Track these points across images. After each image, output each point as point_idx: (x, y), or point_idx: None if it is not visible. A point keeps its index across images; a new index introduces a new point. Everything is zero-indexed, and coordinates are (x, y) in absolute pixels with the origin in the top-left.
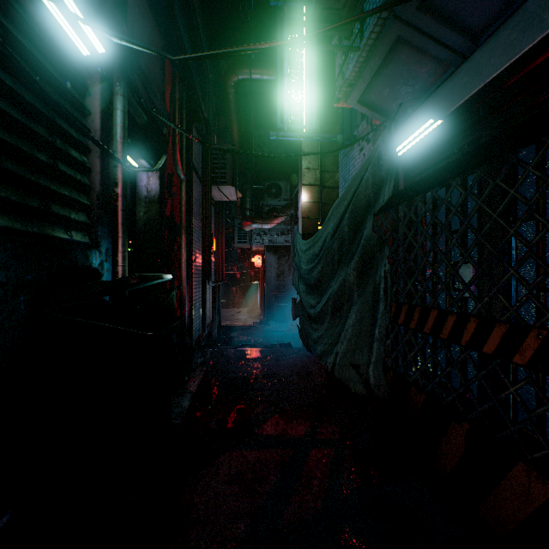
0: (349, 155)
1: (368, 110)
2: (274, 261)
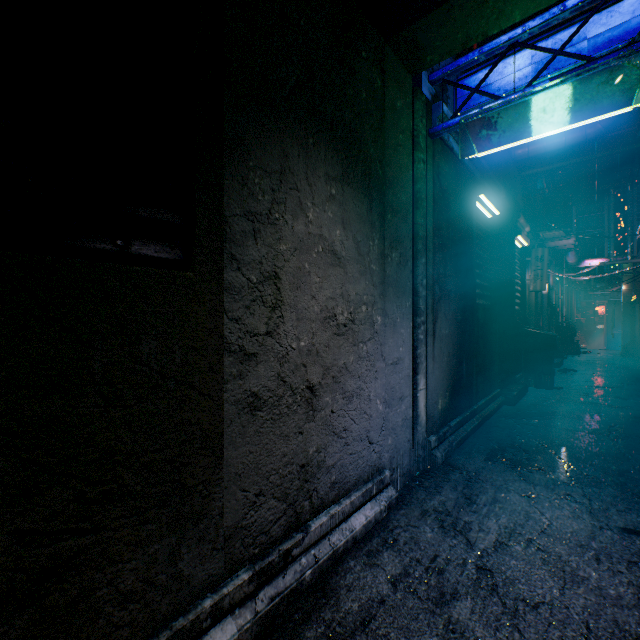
0: None
1: None
2: (615, 311)
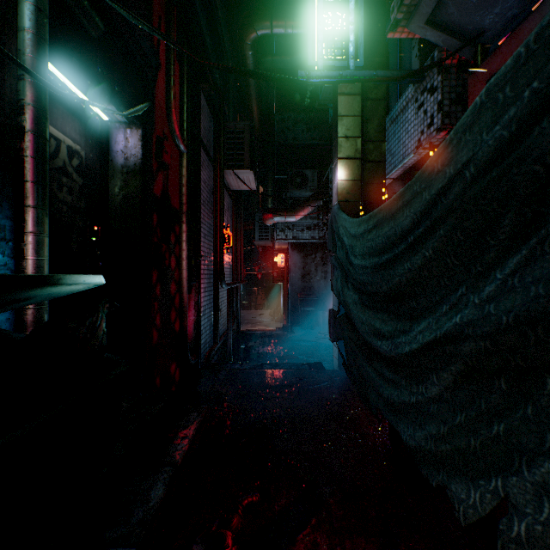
0: (399, 120)
1: (441, 34)
2: (299, 260)
